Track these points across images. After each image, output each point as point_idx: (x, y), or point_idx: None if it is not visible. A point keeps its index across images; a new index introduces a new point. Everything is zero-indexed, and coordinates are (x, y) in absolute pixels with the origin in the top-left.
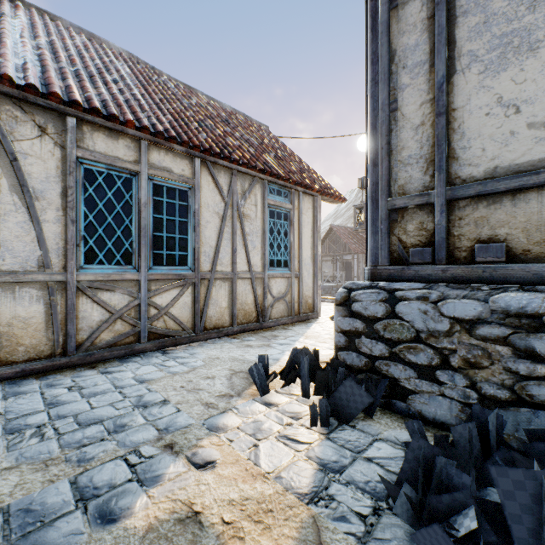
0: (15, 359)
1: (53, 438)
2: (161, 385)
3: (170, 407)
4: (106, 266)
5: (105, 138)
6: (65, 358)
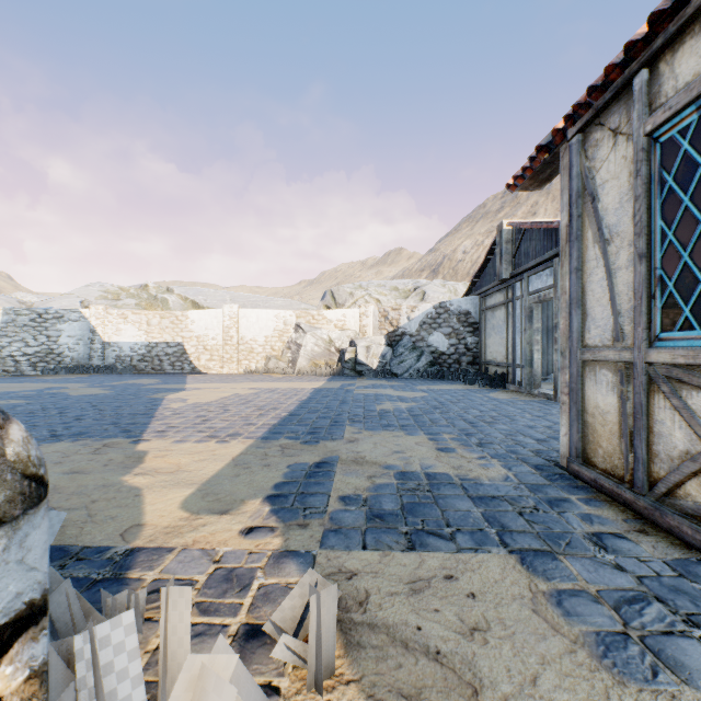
0: (596, 463)
1: (398, 492)
2: (481, 561)
3: (383, 546)
4: (695, 331)
5: (694, 44)
6: (630, 493)
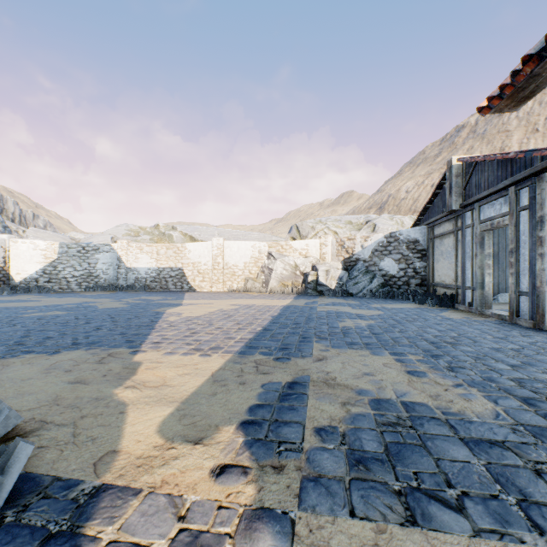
0: None
1: (377, 427)
2: None
3: (375, 513)
4: None
5: None
6: None
